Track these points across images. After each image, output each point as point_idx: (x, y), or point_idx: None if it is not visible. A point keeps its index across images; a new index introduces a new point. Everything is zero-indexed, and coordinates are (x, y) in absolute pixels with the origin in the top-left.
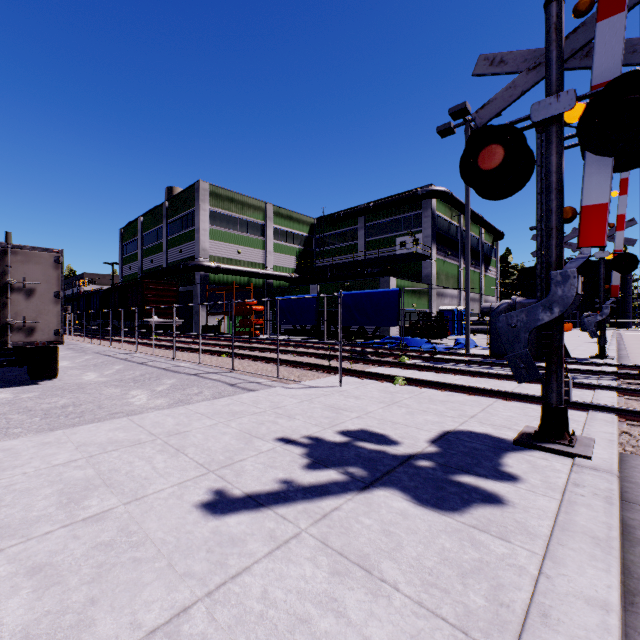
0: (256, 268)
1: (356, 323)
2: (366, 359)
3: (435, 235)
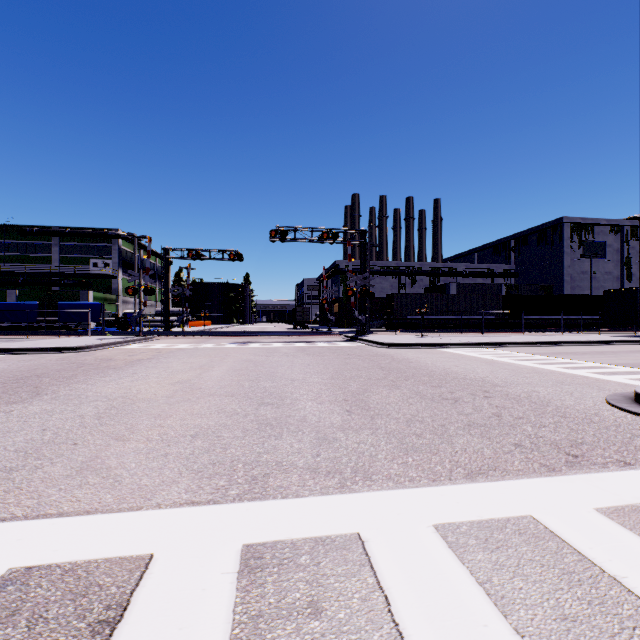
0: None
1: (72, 320)
2: (91, 333)
3: (122, 263)
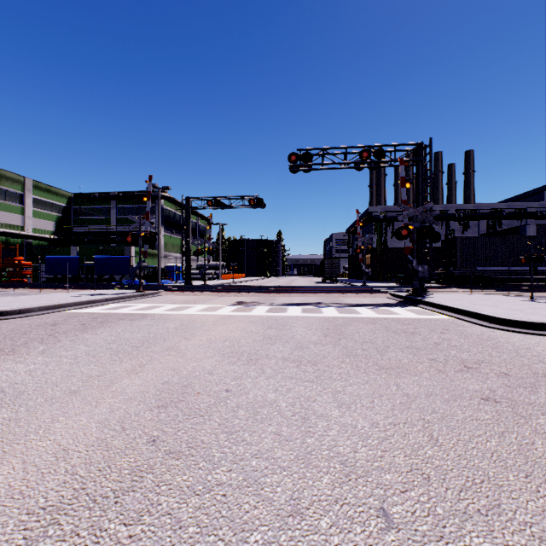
0: (15, 229)
1: (106, 273)
2: (108, 286)
3: (164, 221)
